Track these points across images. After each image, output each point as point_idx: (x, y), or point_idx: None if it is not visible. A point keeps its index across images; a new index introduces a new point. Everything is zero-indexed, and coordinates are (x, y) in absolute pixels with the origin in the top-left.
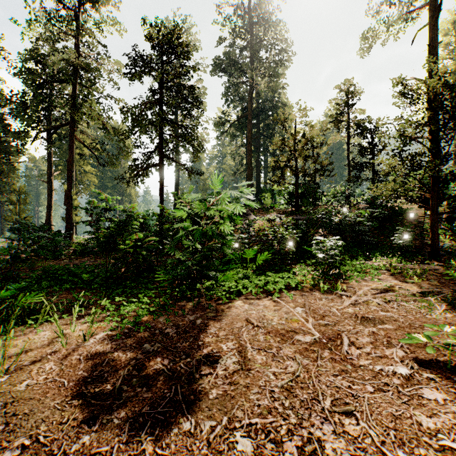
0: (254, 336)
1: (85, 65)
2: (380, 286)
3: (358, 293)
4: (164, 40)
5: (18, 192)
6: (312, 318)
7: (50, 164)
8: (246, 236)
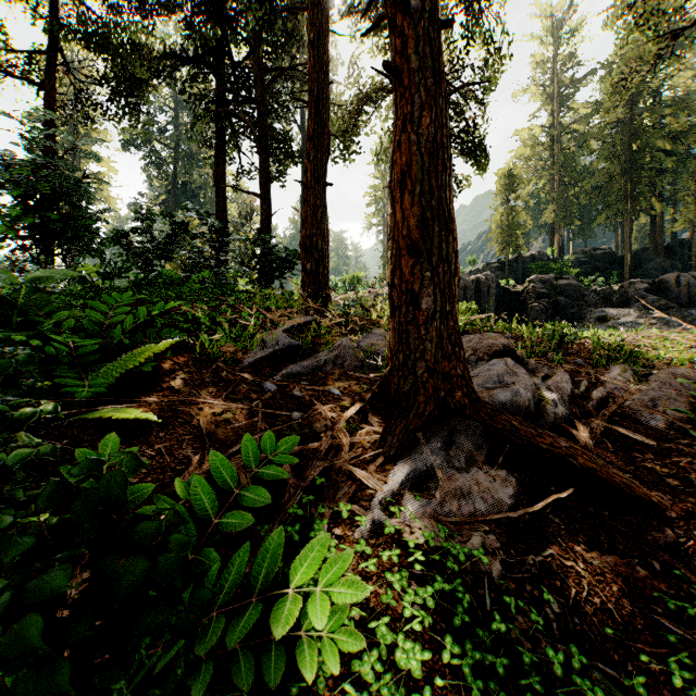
0: None
1: None
2: None
3: None
4: None
5: None
6: None
7: None
8: None
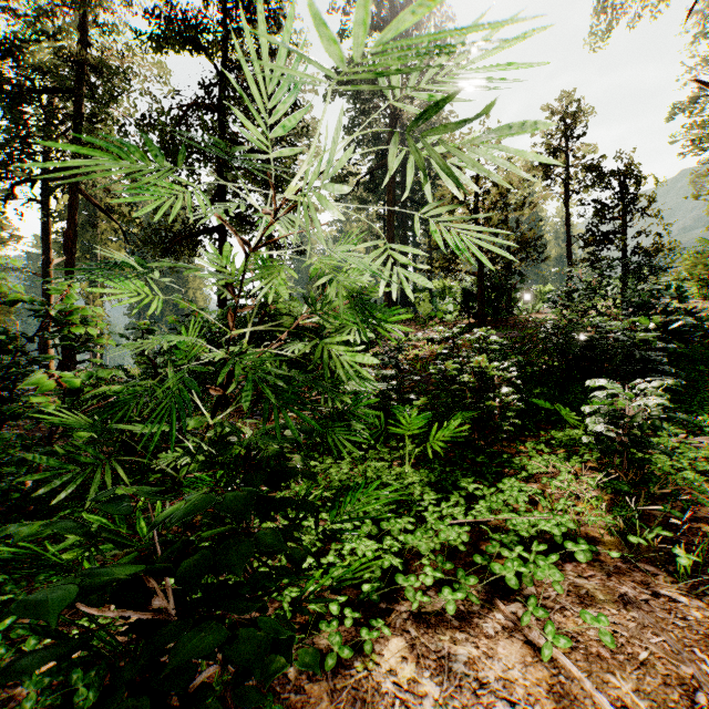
0: None
1: (97, 62)
2: None
3: None
4: None
5: None
6: None
7: (47, 244)
8: (394, 372)
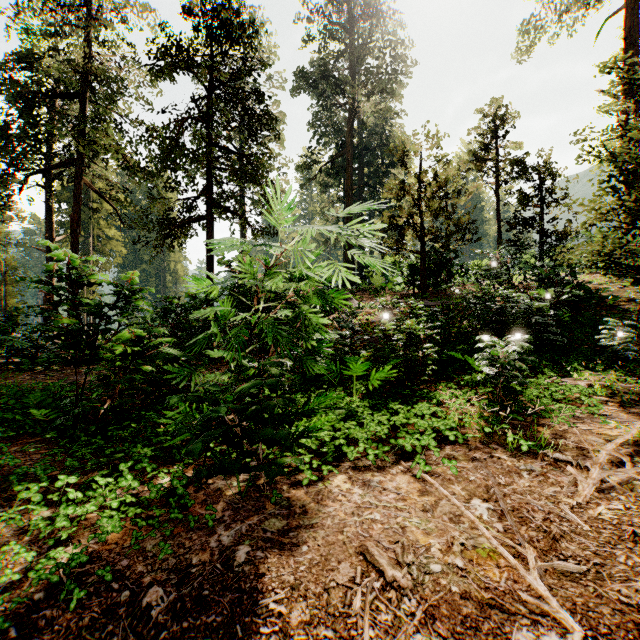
0: (390, 635)
1: (98, 70)
2: (619, 434)
3: (597, 459)
4: (213, 15)
5: (3, 267)
6: (530, 548)
7: (50, 224)
8: (348, 333)
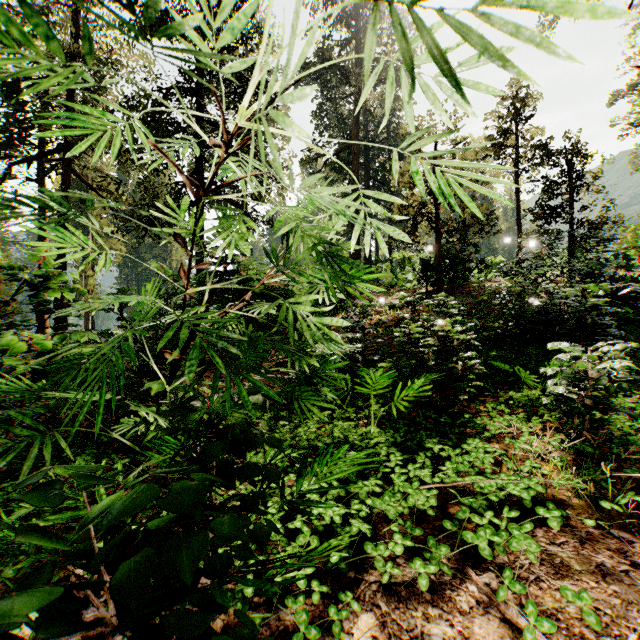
0: None
1: None
2: None
3: None
4: None
5: None
6: None
7: (43, 219)
8: (359, 335)
